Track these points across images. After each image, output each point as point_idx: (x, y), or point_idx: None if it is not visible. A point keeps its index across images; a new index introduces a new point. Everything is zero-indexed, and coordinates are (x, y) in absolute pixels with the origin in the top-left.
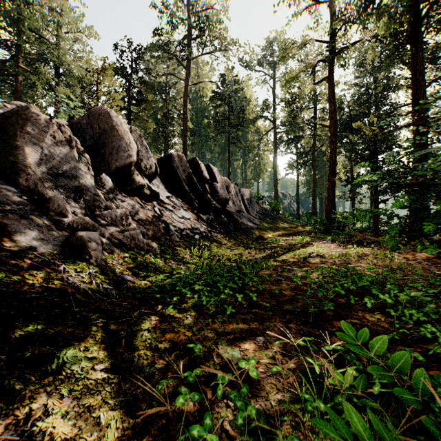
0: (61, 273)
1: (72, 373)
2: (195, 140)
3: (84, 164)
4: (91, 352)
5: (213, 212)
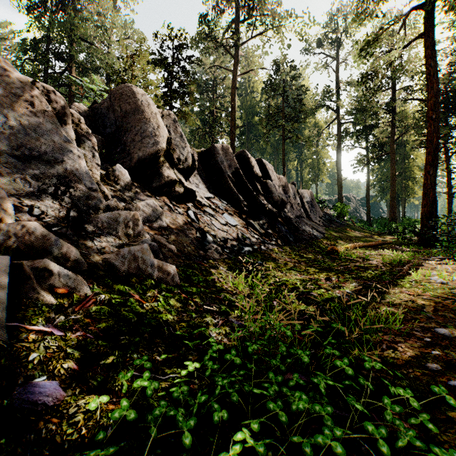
0: None
1: None
2: (244, 140)
3: (87, 149)
4: None
5: (266, 217)
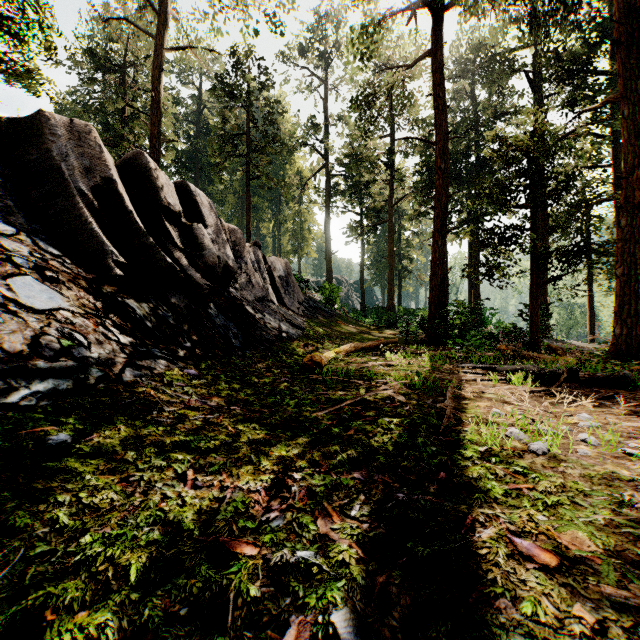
0: None
1: None
2: (188, 175)
3: None
4: None
5: (184, 296)
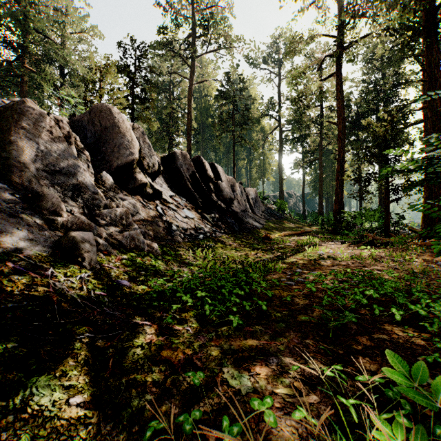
0: (47, 278)
1: (39, 409)
2: (199, 139)
3: (83, 161)
4: (69, 378)
5: (217, 212)
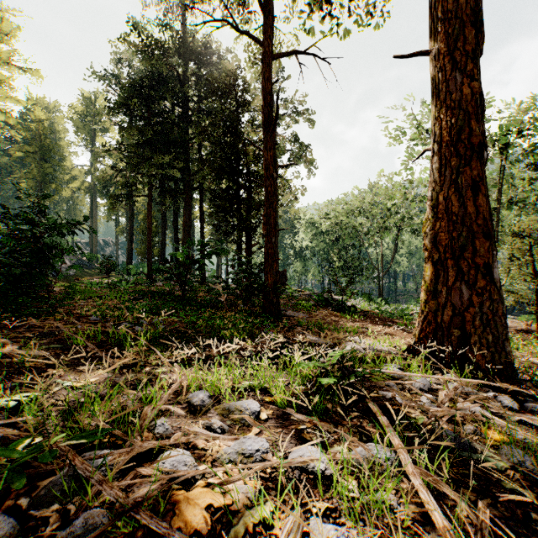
0: None
1: None
2: None
3: None
4: None
5: None
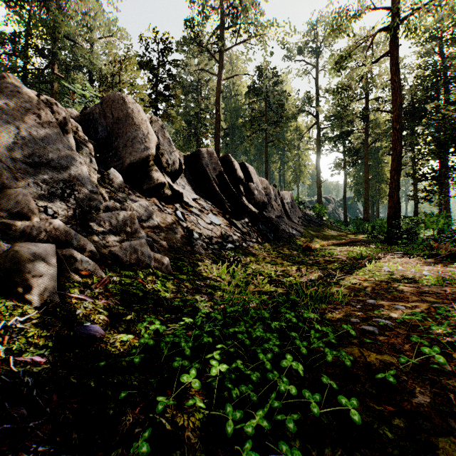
0: None
1: None
2: (229, 141)
3: (85, 155)
4: None
5: (248, 217)
